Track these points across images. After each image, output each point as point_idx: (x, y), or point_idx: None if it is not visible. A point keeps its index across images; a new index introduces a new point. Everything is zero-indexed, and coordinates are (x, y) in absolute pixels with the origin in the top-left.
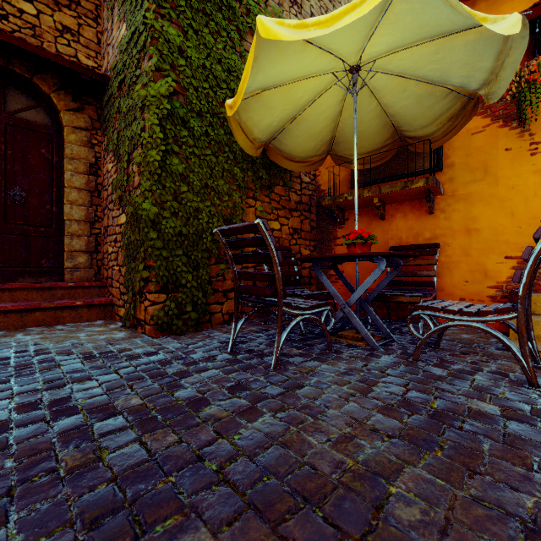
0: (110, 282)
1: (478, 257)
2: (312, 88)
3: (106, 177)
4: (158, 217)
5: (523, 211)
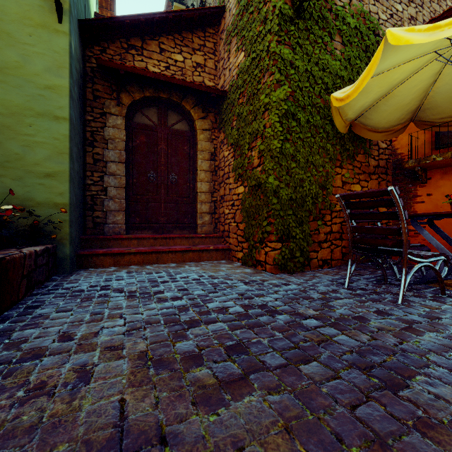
0: (226, 234)
1: None
2: (409, 68)
3: (222, 161)
4: (277, 188)
5: None
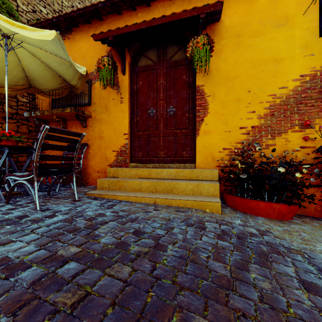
0: None
1: (104, 150)
2: None
3: None
4: None
5: (118, 129)
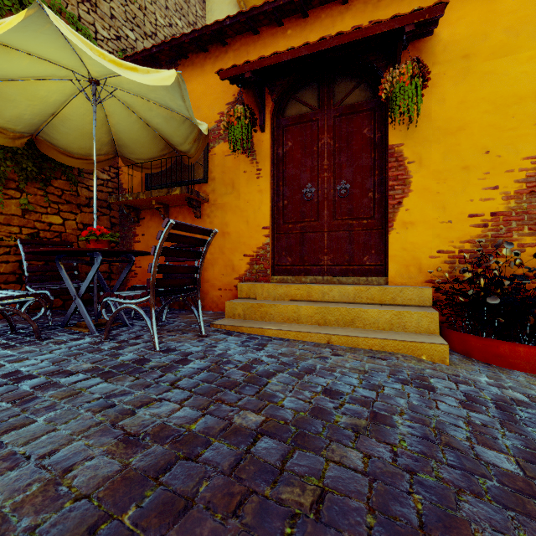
0: None
1: (229, 255)
2: (56, 89)
3: None
4: None
5: (253, 220)
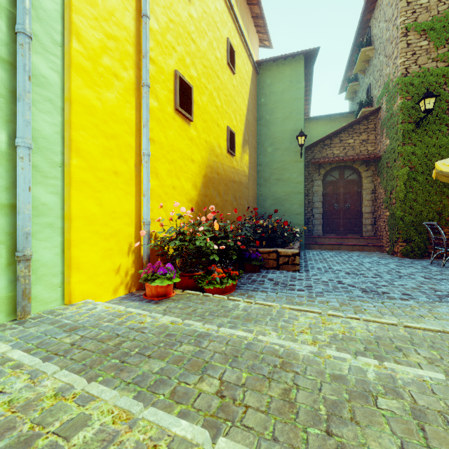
0: (381, 237)
1: None
2: None
3: (379, 194)
4: (402, 216)
5: None
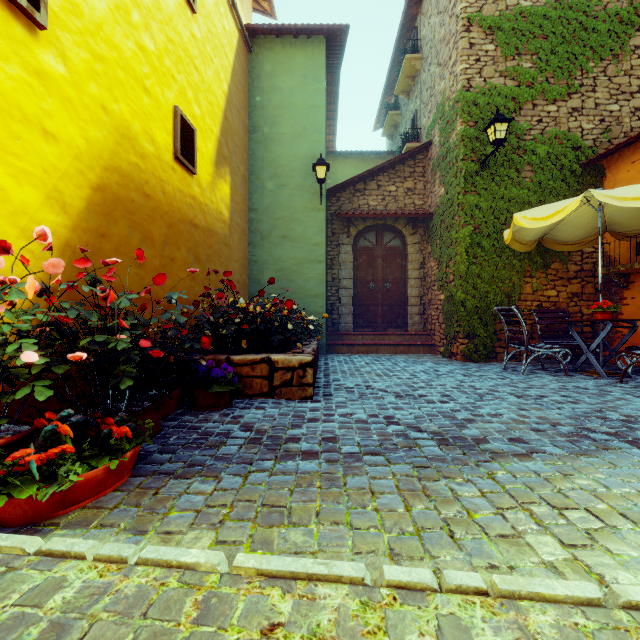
0: (433, 332)
1: None
2: None
3: (429, 269)
4: (464, 299)
5: None
